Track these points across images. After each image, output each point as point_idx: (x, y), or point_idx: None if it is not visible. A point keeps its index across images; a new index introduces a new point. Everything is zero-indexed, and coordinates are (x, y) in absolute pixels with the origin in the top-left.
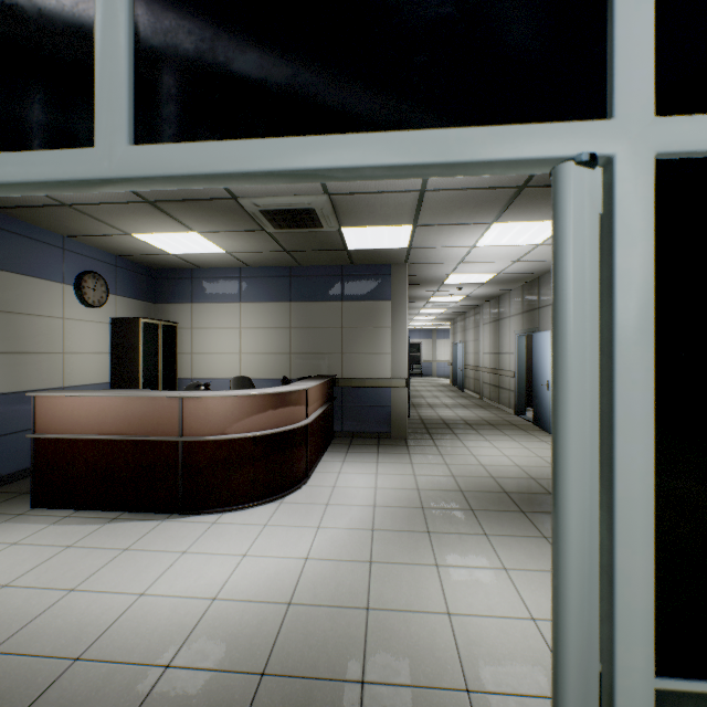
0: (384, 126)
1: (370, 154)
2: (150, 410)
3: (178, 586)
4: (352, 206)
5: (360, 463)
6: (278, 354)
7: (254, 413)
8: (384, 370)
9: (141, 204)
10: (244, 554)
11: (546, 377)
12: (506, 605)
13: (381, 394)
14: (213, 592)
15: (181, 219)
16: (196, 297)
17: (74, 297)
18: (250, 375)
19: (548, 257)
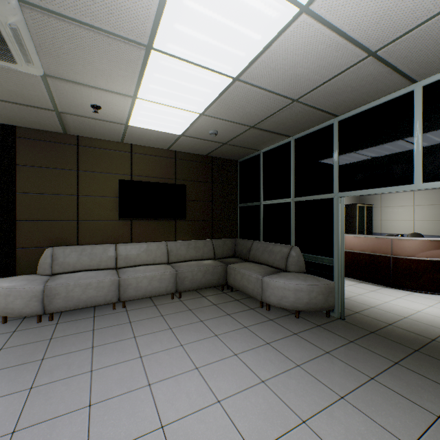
0: None
1: None
2: (376, 243)
3: (400, 304)
4: None
5: None
6: None
7: (431, 249)
8: None
9: None
10: (430, 305)
11: None
12: None
13: None
14: (417, 310)
15: None
16: None
17: None
18: (420, 232)
19: None
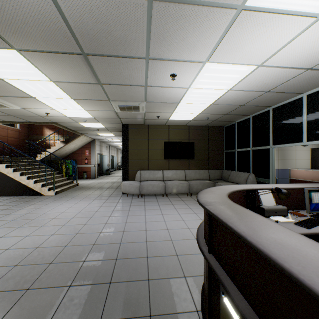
0: None
1: None
2: None
3: None
4: None
5: None
6: None
7: None
8: None
9: None
10: None
11: None
12: None
13: None
14: None
15: None
16: None
17: None
18: None
19: None
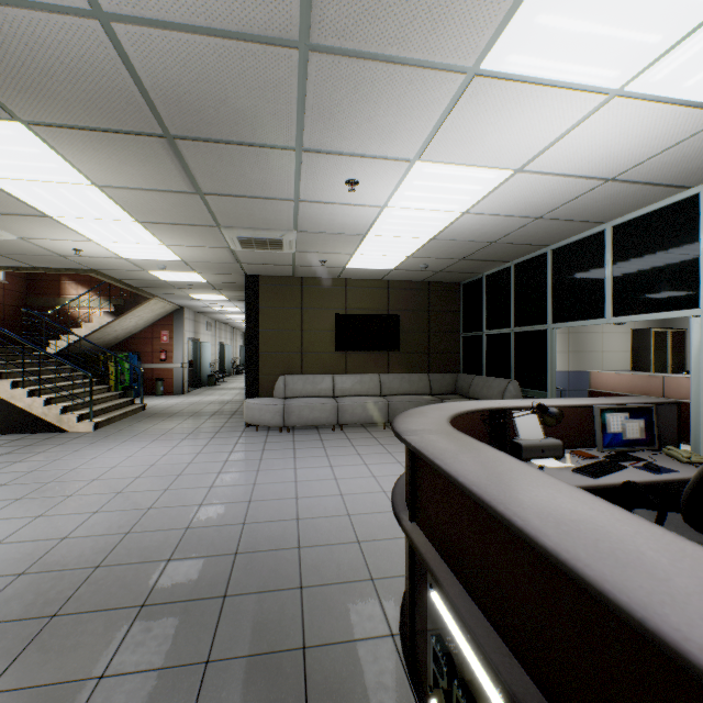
0: (656, 311)
1: (652, 317)
2: (644, 382)
3: None
4: None
5: None
6: None
7: None
8: None
9: None
10: None
11: None
12: None
13: None
14: None
15: None
16: None
17: None
18: None
19: None
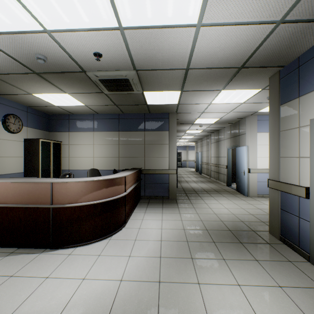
0: None
1: None
2: (34, 189)
3: (36, 306)
4: (149, 78)
5: (153, 213)
6: (113, 157)
7: (94, 190)
8: (165, 165)
9: (32, 75)
10: (84, 277)
11: (243, 168)
12: None
13: (164, 177)
14: (58, 311)
15: (57, 85)
16: (71, 129)
17: (2, 127)
18: (98, 168)
19: (245, 110)
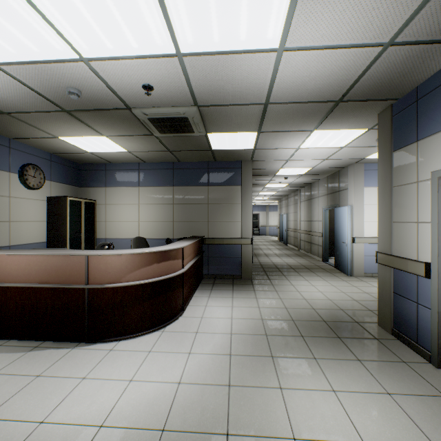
0: None
1: None
2: (64, 265)
3: (73, 412)
4: (215, 115)
5: (221, 298)
6: (165, 221)
7: (143, 266)
8: (237, 233)
9: (61, 113)
10: (131, 379)
11: (344, 237)
12: (340, 429)
13: (235, 249)
14: (101, 419)
15: (92, 125)
16: (108, 183)
17: (18, 182)
18: (145, 236)
19: (347, 157)
